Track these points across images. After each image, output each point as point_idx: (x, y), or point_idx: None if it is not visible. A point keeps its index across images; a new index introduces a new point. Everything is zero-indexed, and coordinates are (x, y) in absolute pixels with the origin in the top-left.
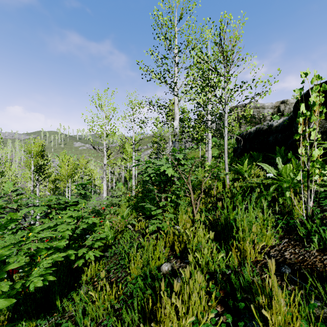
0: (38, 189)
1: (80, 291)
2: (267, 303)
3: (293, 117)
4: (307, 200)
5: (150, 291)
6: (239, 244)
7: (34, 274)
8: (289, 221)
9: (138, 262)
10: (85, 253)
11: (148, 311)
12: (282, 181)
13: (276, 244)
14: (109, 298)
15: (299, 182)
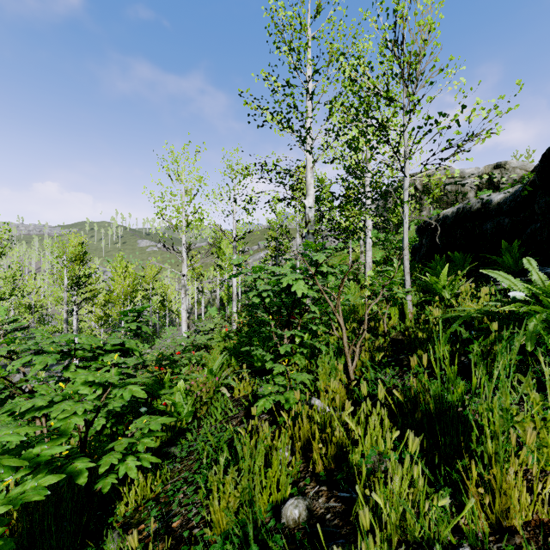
0: (76, 317)
1: None
2: None
3: (533, 185)
4: None
5: None
6: (486, 472)
7: None
8: None
9: (230, 495)
10: (119, 462)
11: None
12: (549, 307)
13: None
14: None
15: None
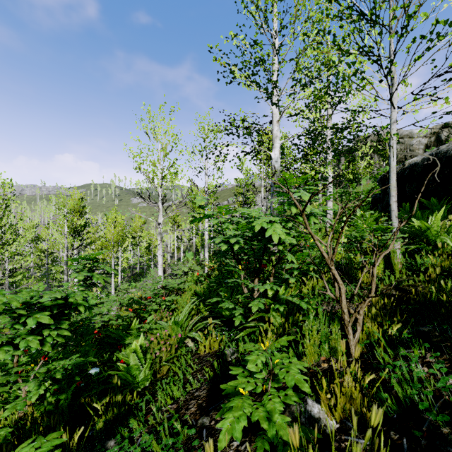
0: None
1: None
2: None
3: None
4: None
5: None
6: None
7: None
8: None
9: None
10: None
11: None
12: None
13: None
14: None
15: None
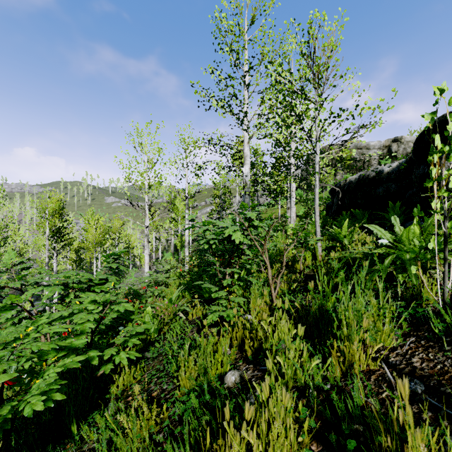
0: (55, 261)
1: (105, 414)
2: (391, 440)
3: (412, 160)
4: (444, 279)
5: (209, 416)
6: (342, 345)
7: (33, 391)
8: (415, 310)
9: (191, 369)
10: (115, 355)
11: (205, 448)
12: (402, 250)
13: (398, 346)
14: (147, 423)
15: (427, 252)
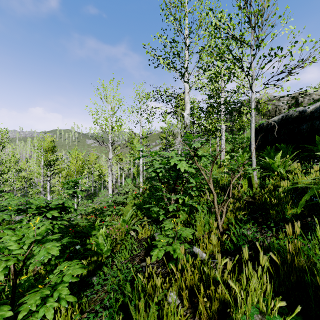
0: (49, 184)
1: None
2: None
3: None
4: None
5: None
6: None
7: None
8: None
9: None
10: (40, 304)
11: None
12: None
13: None
14: None
15: None
